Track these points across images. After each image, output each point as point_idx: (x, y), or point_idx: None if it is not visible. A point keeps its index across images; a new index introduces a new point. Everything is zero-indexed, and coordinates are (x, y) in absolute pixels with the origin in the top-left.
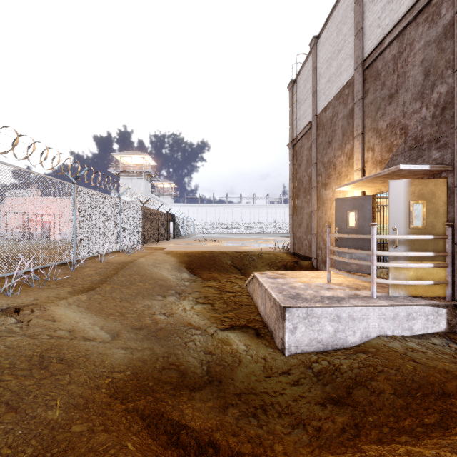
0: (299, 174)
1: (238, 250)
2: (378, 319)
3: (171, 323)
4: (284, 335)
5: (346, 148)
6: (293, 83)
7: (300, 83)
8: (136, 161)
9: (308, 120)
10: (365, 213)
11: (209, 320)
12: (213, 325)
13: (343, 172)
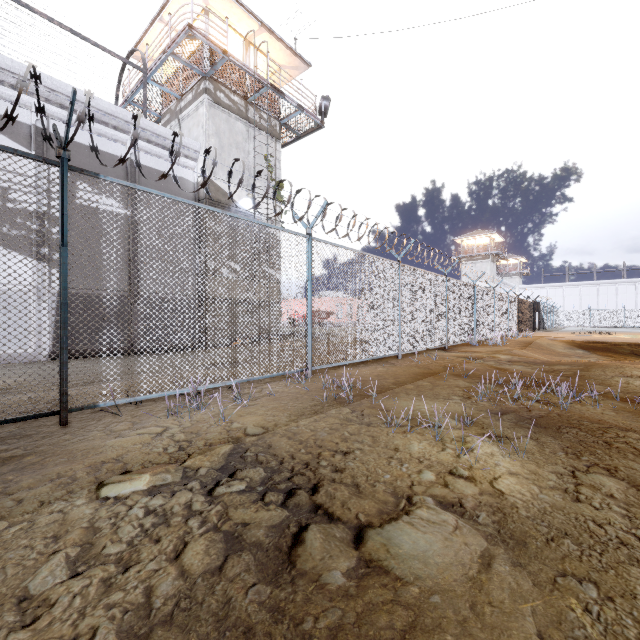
0: None
1: (639, 340)
2: None
3: None
4: None
5: None
6: None
7: None
8: (478, 241)
9: None
10: None
11: None
12: None
13: None
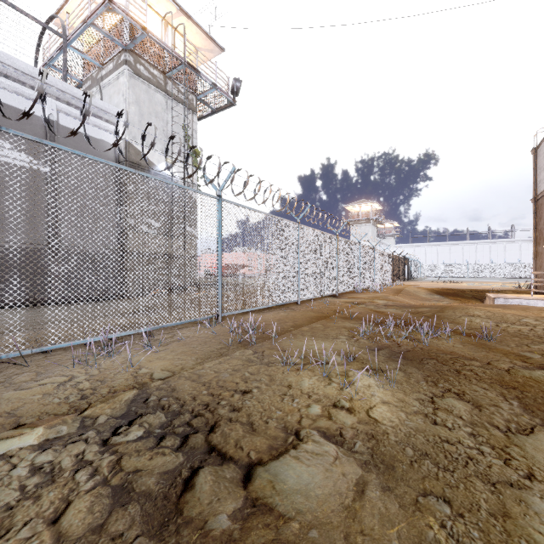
0: (540, 226)
1: (478, 287)
2: (542, 305)
3: None
4: None
5: None
6: (535, 149)
7: (540, 154)
8: (363, 208)
9: None
10: None
11: None
12: None
13: None
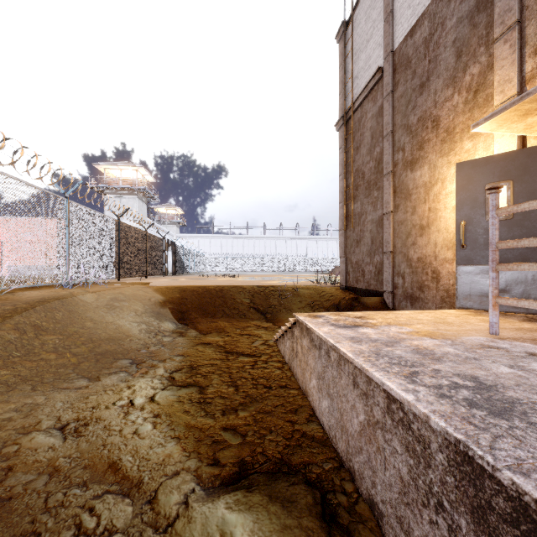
0: (357, 163)
1: (261, 284)
2: None
3: (55, 467)
4: None
5: (468, 75)
6: (345, 26)
7: (359, 19)
8: (127, 175)
9: (375, 69)
10: (534, 185)
11: (180, 449)
12: (186, 473)
13: (459, 124)
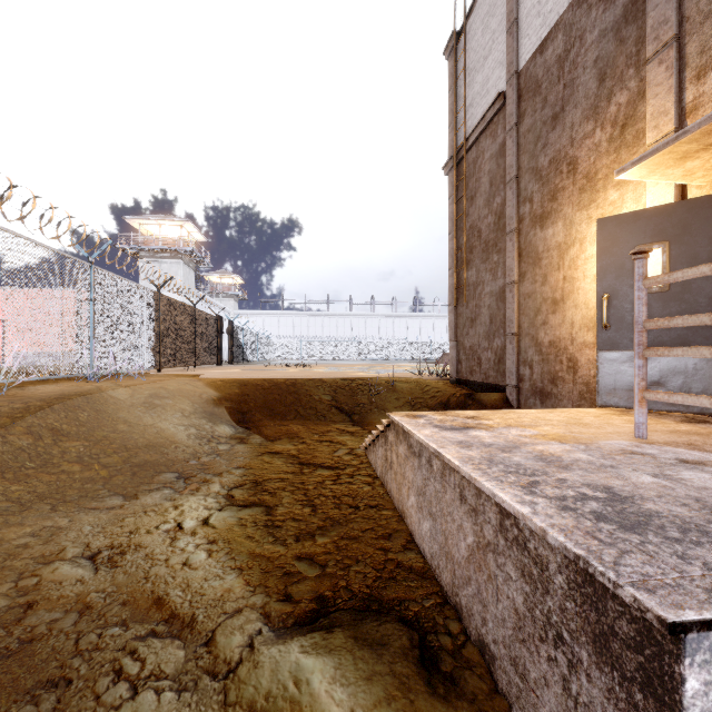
0: (471, 217)
1: (345, 376)
2: None
3: (86, 604)
4: None
5: (613, 105)
6: (456, 38)
7: (475, 30)
8: (169, 232)
9: (495, 94)
10: (696, 247)
11: (242, 582)
12: (251, 611)
13: (603, 168)
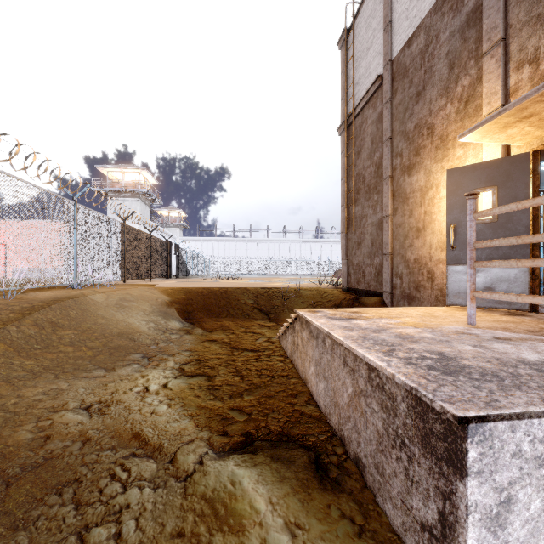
0: (358, 167)
1: (264, 286)
2: None
3: (86, 437)
4: (457, 532)
5: (459, 86)
6: (346, 33)
7: (360, 27)
8: (130, 177)
9: (375, 76)
10: (516, 190)
11: (193, 424)
12: (200, 441)
13: (452, 132)
